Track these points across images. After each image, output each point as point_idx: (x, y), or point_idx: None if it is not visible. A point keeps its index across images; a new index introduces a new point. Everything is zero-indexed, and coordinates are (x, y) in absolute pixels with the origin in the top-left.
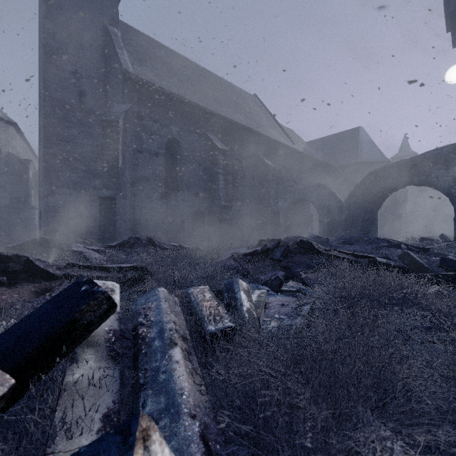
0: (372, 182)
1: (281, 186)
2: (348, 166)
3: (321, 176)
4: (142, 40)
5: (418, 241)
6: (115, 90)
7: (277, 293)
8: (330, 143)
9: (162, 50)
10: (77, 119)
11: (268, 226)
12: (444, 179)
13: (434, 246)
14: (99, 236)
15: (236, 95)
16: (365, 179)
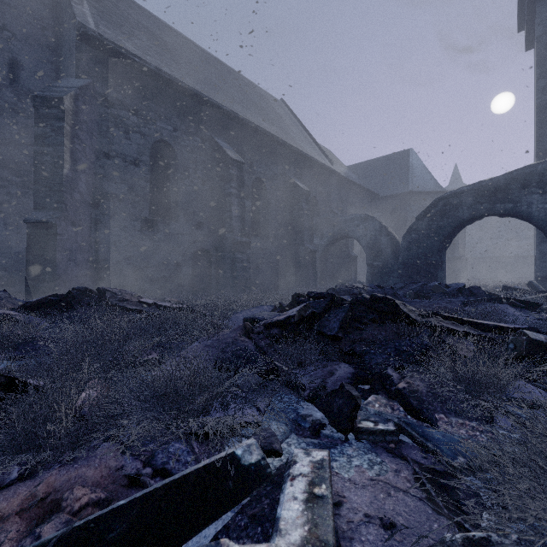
0: (439, 211)
1: (317, 218)
2: (396, 196)
3: (365, 208)
4: (121, 1)
5: (501, 291)
6: (68, 59)
7: (346, 434)
8: (375, 168)
9: (151, 21)
10: (5, 102)
11: (301, 271)
12: (540, 207)
13: (526, 298)
14: (26, 287)
15: (258, 96)
16: (430, 207)
